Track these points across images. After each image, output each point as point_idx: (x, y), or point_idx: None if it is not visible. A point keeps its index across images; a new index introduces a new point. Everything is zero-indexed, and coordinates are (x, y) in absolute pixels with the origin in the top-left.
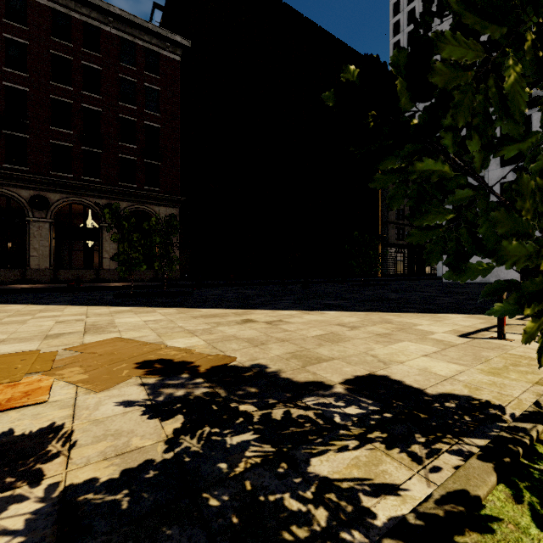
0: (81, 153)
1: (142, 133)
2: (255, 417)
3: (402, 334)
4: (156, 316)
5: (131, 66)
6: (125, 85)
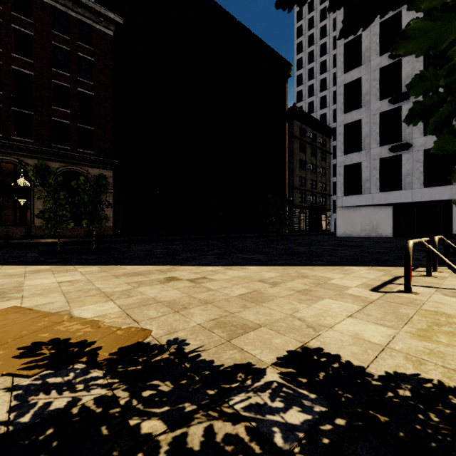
0: (10, 114)
1: (75, 99)
2: (162, 449)
3: (321, 290)
4: (74, 276)
5: (65, 35)
6: (58, 52)
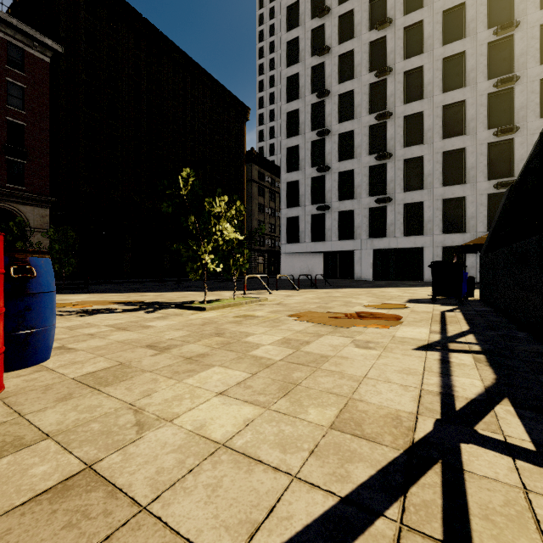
0: None
1: (3, 128)
2: (158, 305)
3: (212, 295)
4: (87, 296)
5: None
6: None
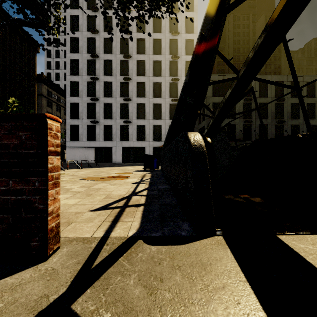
0: None
1: None
2: None
3: None
4: None
5: None
6: None
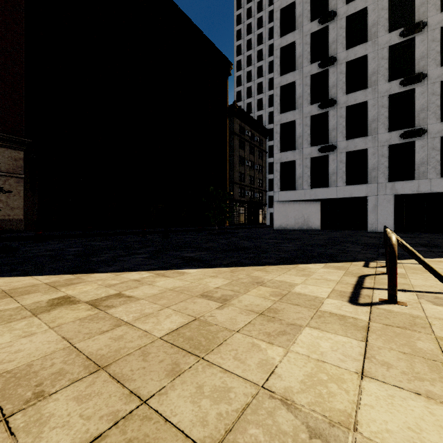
0: None
1: None
2: None
3: (290, 308)
4: None
5: None
6: None
